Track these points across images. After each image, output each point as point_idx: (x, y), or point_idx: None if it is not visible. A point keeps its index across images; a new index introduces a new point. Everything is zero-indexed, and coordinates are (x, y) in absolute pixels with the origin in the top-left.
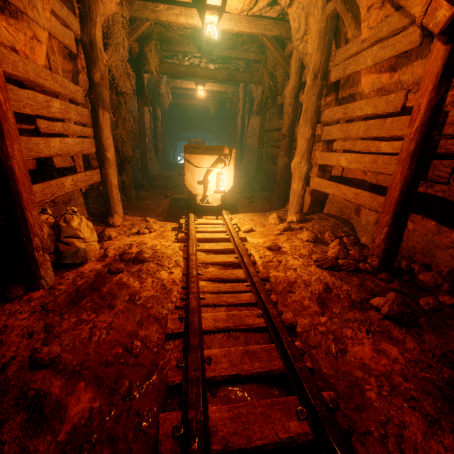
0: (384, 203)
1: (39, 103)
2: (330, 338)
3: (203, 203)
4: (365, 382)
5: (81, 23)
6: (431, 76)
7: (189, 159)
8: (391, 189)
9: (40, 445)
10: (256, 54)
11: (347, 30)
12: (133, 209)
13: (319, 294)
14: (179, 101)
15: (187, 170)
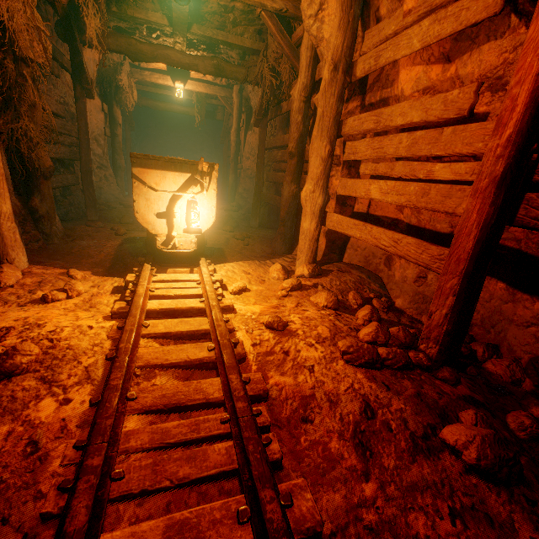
0: (447, 258)
1: None
2: None
3: (167, 248)
4: None
5: None
6: (538, 48)
7: (140, 176)
8: (460, 236)
9: None
10: (253, 41)
11: (380, 3)
12: (54, 255)
13: (355, 421)
14: (151, 102)
15: (138, 194)
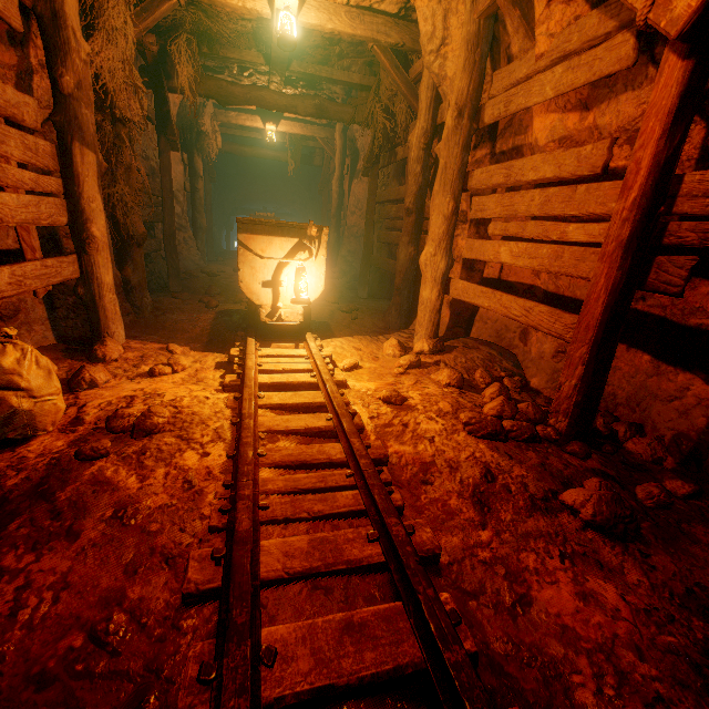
0: (577, 325)
1: None
2: (500, 574)
3: (272, 321)
4: (571, 667)
5: None
6: (660, 114)
7: (246, 242)
8: (589, 302)
9: None
10: (363, 75)
11: (512, 40)
12: (147, 329)
13: (475, 484)
14: (235, 147)
15: (243, 262)
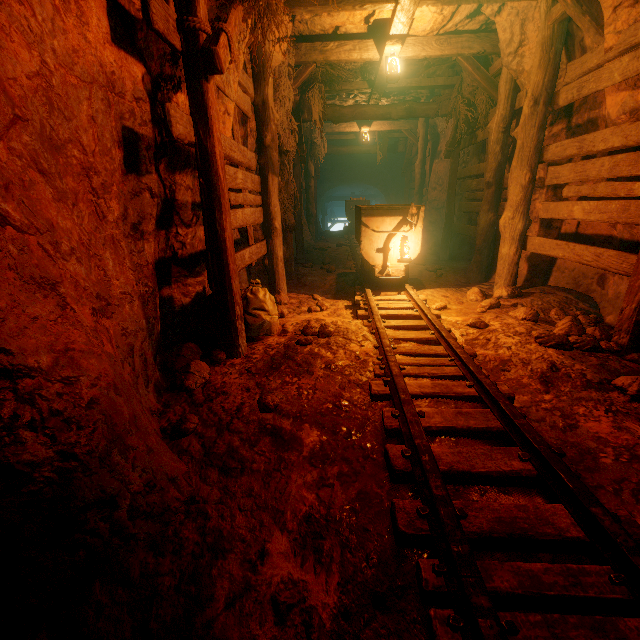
0: (636, 262)
1: (231, 177)
2: (557, 415)
3: (382, 276)
4: (600, 452)
5: (255, 84)
6: None
7: (366, 223)
8: None
9: (291, 456)
10: (446, 77)
11: (584, 34)
12: (295, 287)
13: (542, 372)
14: (334, 149)
15: (364, 236)
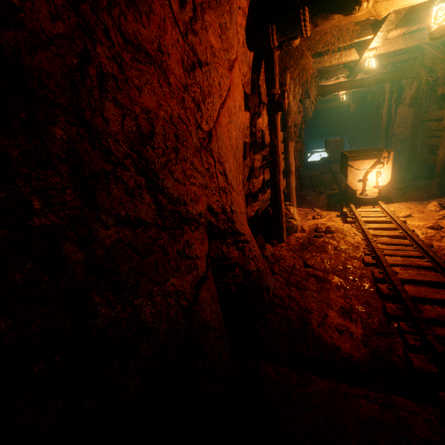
0: None
1: None
2: None
3: (361, 196)
4: None
5: None
6: None
7: (351, 164)
8: None
9: (326, 286)
10: (410, 53)
11: None
12: (300, 203)
13: None
14: (317, 107)
15: (349, 173)
